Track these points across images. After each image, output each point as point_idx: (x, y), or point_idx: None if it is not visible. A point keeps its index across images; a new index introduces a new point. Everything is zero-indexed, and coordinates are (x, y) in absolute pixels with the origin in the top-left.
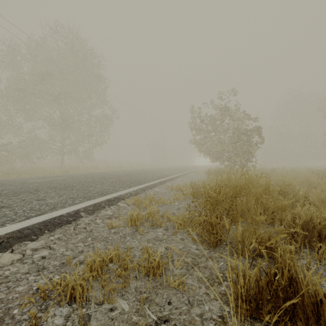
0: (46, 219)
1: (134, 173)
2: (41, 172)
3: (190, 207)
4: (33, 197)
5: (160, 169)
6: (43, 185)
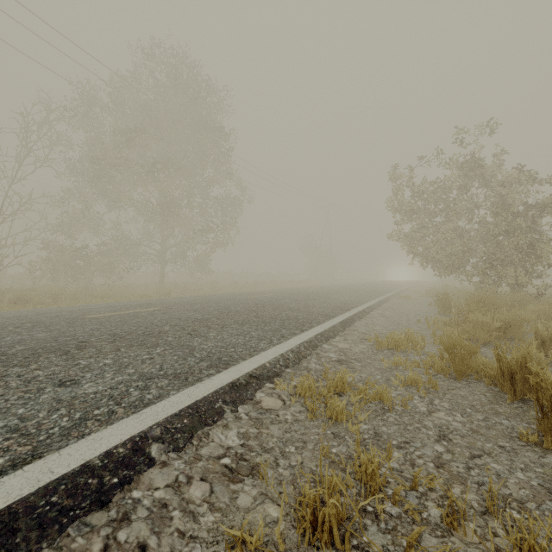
0: (21, 497)
1: (283, 299)
2: (127, 293)
3: (475, 426)
4: (59, 370)
5: (329, 289)
6: (104, 330)
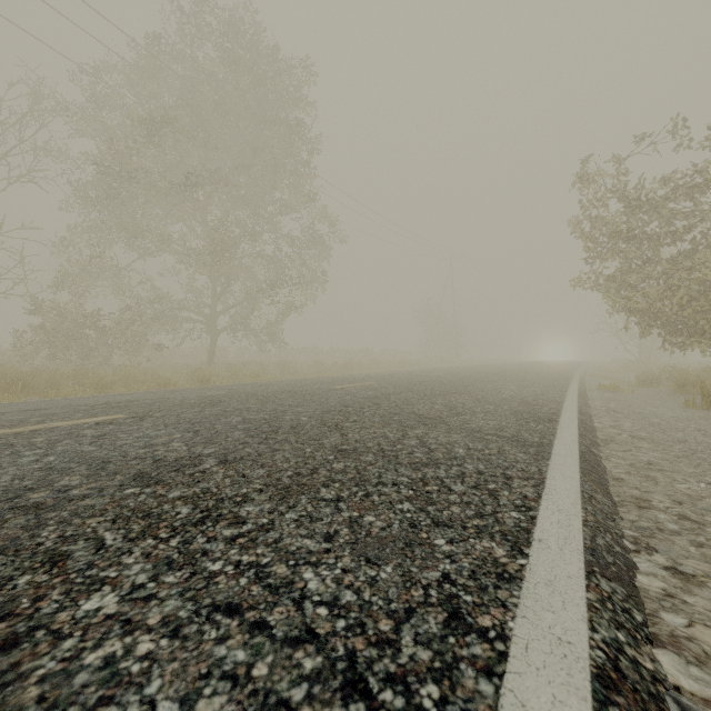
0: None
1: (397, 391)
2: (144, 379)
3: None
4: None
5: (467, 373)
6: None
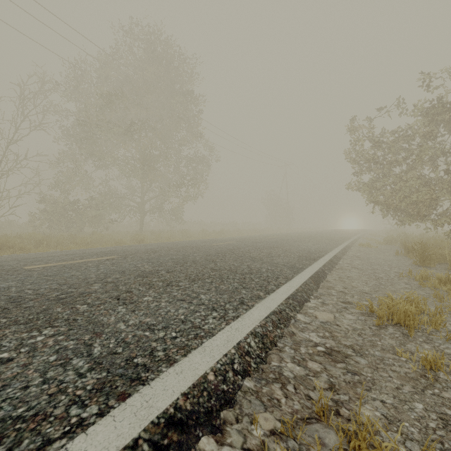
0: None
1: (245, 246)
2: (107, 240)
3: None
4: None
5: (289, 237)
6: (13, 289)
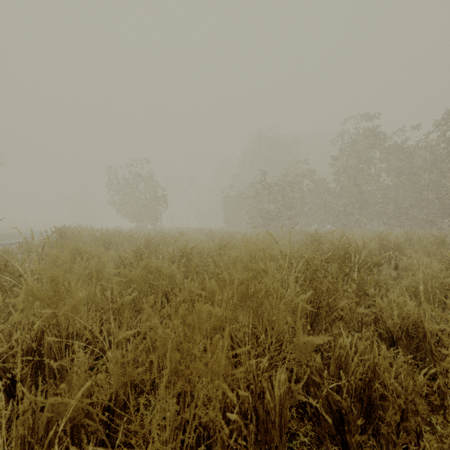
0: None
1: (36, 233)
2: None
3: None
4: None
5: None
6: None
